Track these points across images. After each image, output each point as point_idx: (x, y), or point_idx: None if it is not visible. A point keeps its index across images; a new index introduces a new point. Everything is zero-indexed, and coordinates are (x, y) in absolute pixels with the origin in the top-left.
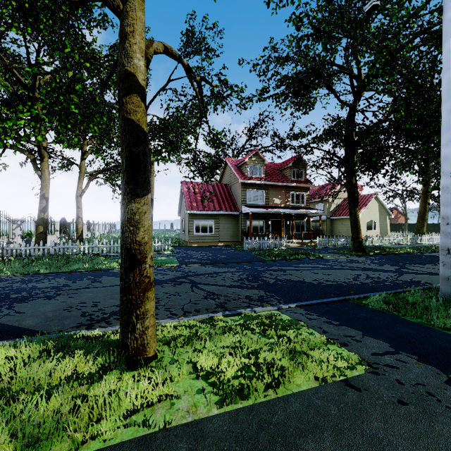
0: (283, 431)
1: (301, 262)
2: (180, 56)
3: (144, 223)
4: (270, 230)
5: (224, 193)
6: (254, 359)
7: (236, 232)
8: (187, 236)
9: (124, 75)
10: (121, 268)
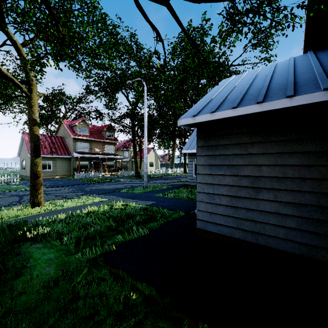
0: (83, 206)
1: (106, 183)
2: (44, 95)
3: (40, 165)
4: (92, 167)
5: (60, 143)
6: (77, 202)
7: (69, 169)
8: (28, 172)
9: (32, 119)
10: (32, 179)
